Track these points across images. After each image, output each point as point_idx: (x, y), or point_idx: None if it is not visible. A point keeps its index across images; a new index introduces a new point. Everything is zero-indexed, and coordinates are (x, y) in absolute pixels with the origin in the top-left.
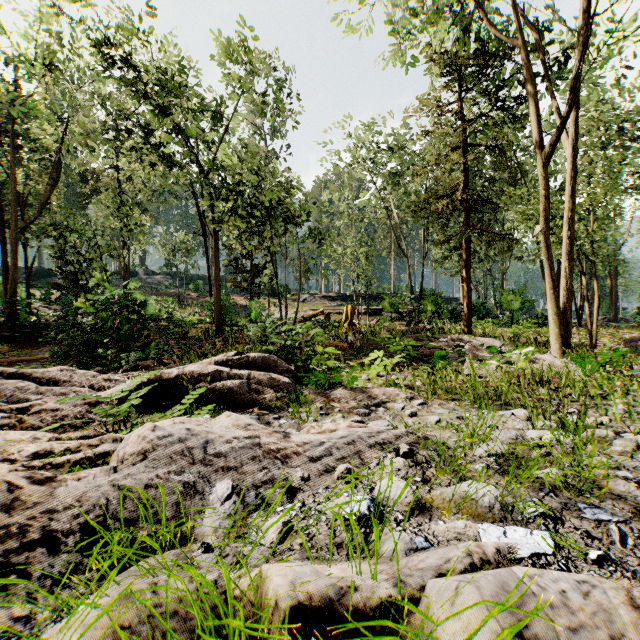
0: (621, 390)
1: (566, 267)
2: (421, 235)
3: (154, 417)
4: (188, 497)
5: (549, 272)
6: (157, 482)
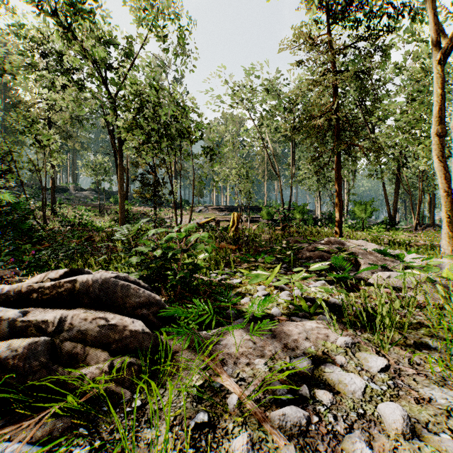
0: None
1: None
2: (288, 162)
3: None
4: None
5: (442, 174)
6: None
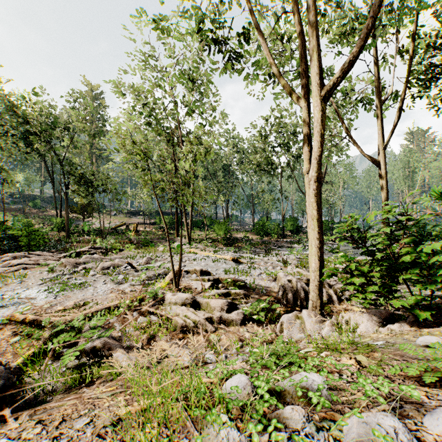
0: (163, 249)
1: (190, 219)
2: None
3: (83, 256)
4: (93, 261)
5: (185, 221)
6: (89, 260)
